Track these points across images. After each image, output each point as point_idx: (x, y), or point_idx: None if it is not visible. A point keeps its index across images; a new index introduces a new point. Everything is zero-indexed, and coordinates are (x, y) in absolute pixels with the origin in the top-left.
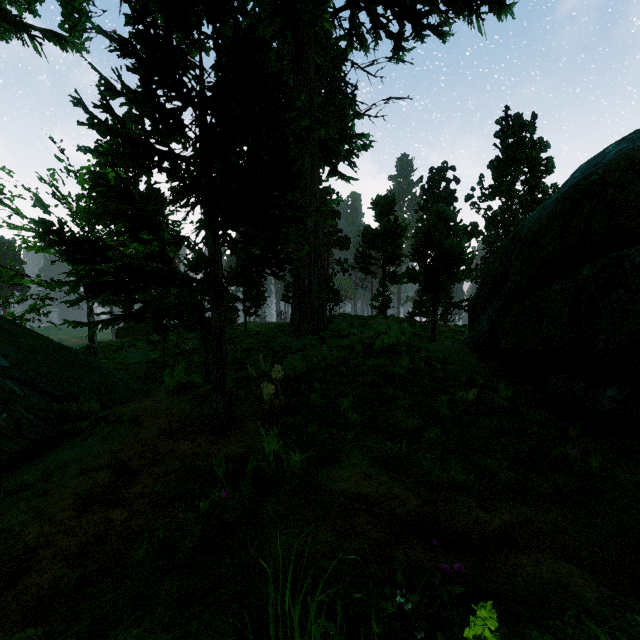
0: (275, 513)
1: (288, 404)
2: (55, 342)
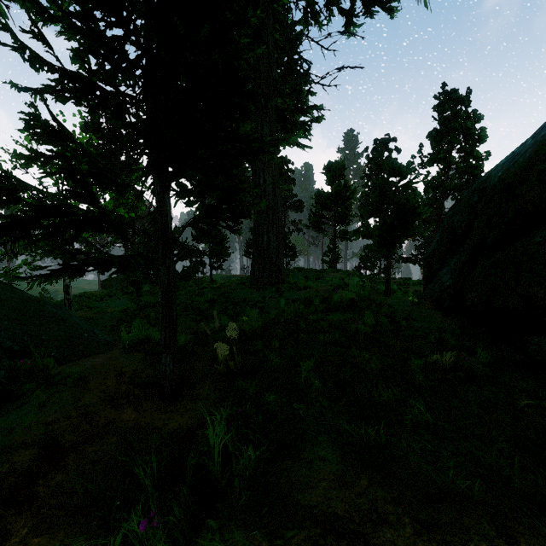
0: None
1: (244, 364)
2: (26, 295)
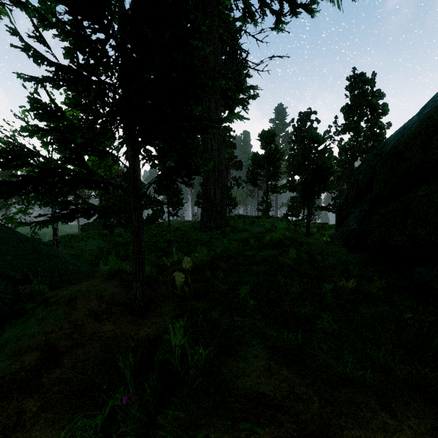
0: (176, 424)
1: (196, 288)
2: (24, 236)
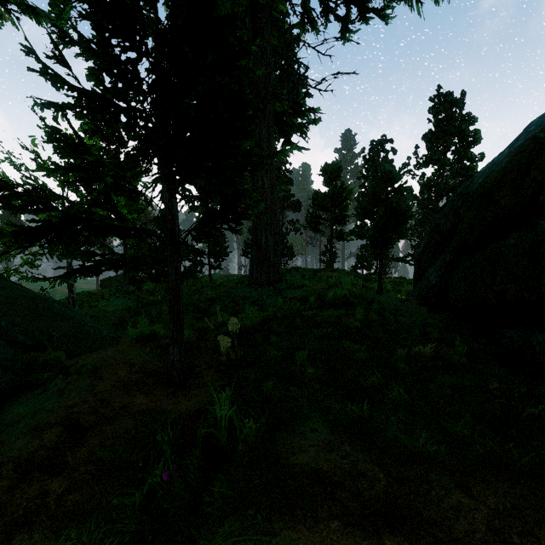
0: (223, 501)
1: (244, 355)
2: (33, 293)
